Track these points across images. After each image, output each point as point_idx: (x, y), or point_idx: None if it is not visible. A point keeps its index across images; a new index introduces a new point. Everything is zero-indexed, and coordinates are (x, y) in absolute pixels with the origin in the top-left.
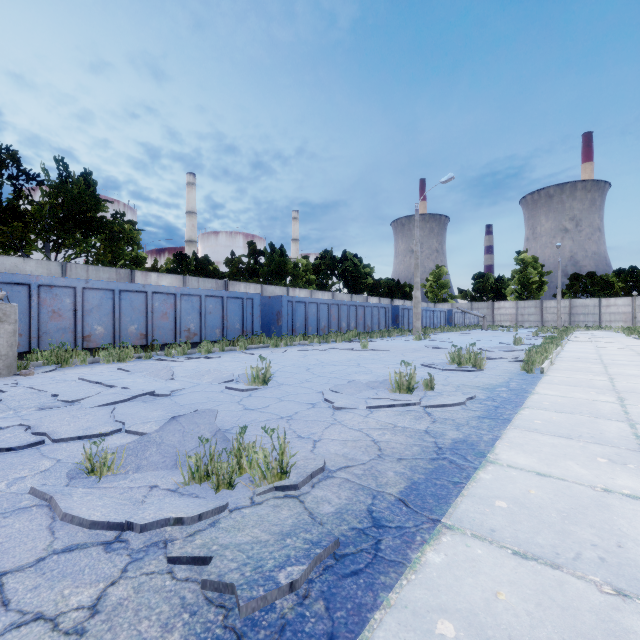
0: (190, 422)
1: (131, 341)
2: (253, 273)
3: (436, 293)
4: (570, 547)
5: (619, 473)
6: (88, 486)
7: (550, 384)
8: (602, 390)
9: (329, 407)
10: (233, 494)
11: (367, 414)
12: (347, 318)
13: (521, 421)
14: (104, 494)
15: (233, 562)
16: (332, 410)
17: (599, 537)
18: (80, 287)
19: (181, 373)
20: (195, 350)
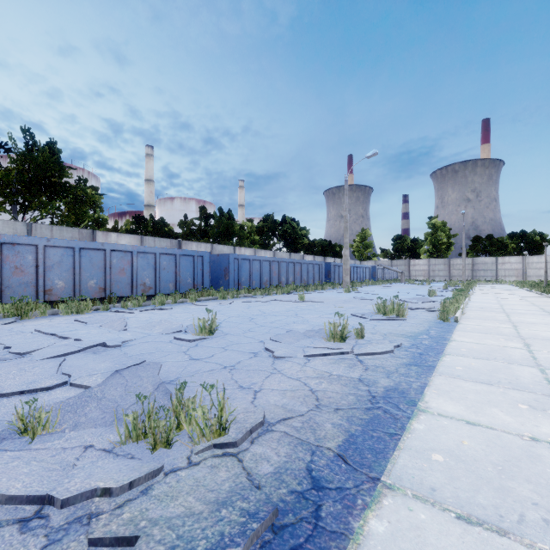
0: (133, 375)
1: (90, 294)
2: (204, 234)
3: (362, 252)
4: (512, 507)
5: (541, 420)
6: (19, 448)
7: (464, 332)
8: (509, 337)
9: (269, 356)
10: (170, 453)
11: (305, 363)
12: (286, 273)
13: (444, 368)
14: (33, 457)
15: (160, 545)
16: (272, 359)
17: (538, 494)
18: (42, 245)
19: (134, 324)
20: (150, 302)
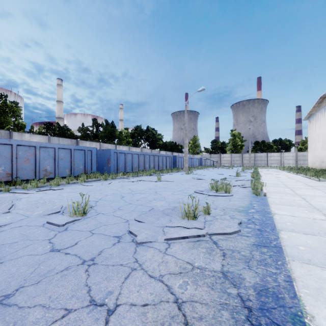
0: None
1: None
2: (95, 136)
3: (194, 149)
4: None
5: None
6: None
7: (276, 205)
8: (309, 208)
9: (132, 241)
10: None
11: (165, 249)
12: (149, 162)
13: (290, 248)
14: None
15: None
16: (135, 245)
17: None
18: None
19: (22, 205)
20: (47, 184)
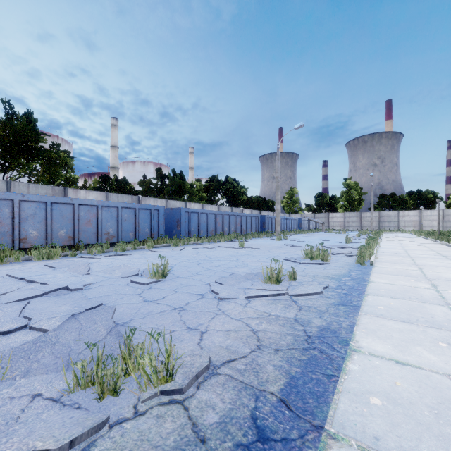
0: (88, 319)
1: (61, 242)
2: (160, 191)
3: (290, 207)
4: None
5: None
6: None
7: (380, 274)
8: (418, 278)
9: (215, 297)
10: (117, 402)
11: (246, 303)
12: (228, 224)
13: (368, 307)
14: None
15: None
16: (217, 300)
17: None
18: (17, 199)
19: (97, 268)
20: (112, 249)
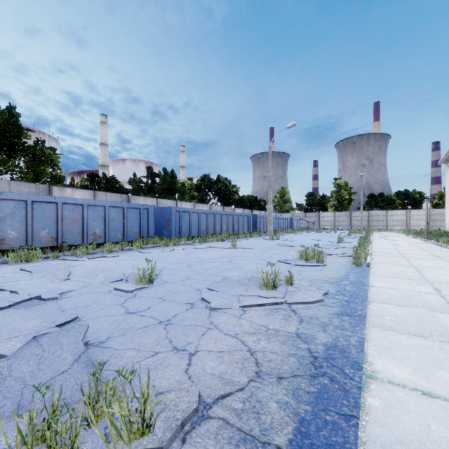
0: (53, 342)
1: (43, 243)
2: (150, 190)
3: (281, 206)
4: None
5: None
6: None
7: (378, 277)
8: (418, 281)
9: (206, 307)
10: None
11: (241, 314)
12: (220, 224)
13: (374, 317)
14: None
15: None
16: (209, 311)
17: None
18: None
19: (79, 272)
20: (98, 250)
